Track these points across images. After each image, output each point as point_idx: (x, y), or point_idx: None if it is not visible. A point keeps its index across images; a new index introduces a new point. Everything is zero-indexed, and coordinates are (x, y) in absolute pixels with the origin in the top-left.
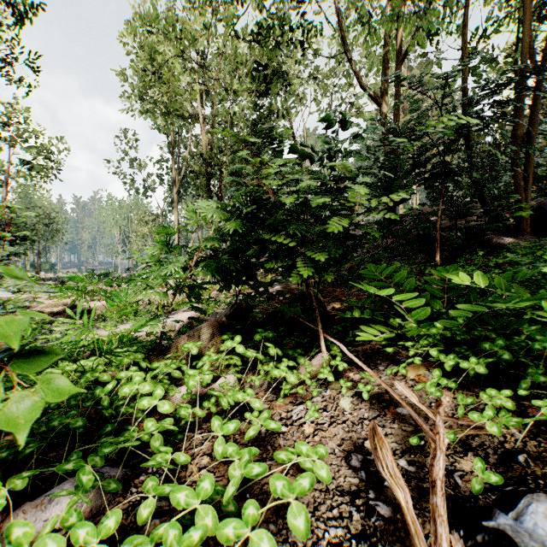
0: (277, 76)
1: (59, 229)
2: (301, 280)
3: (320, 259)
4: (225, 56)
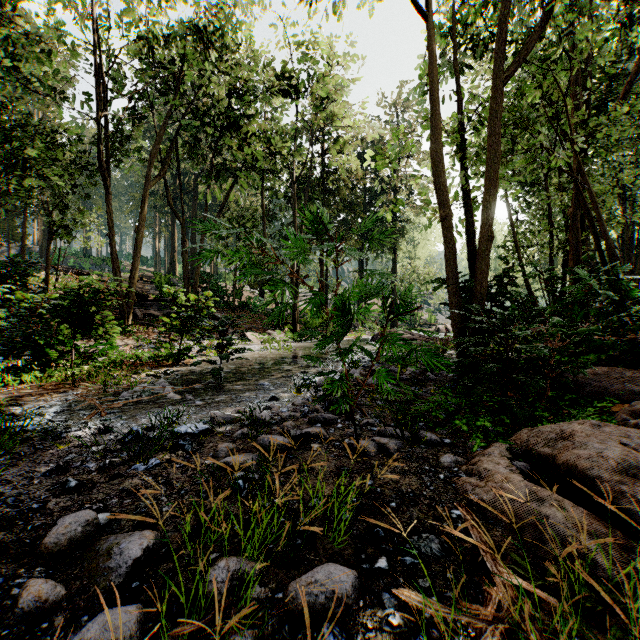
0: None
1: None
2: None
3: None
4: None
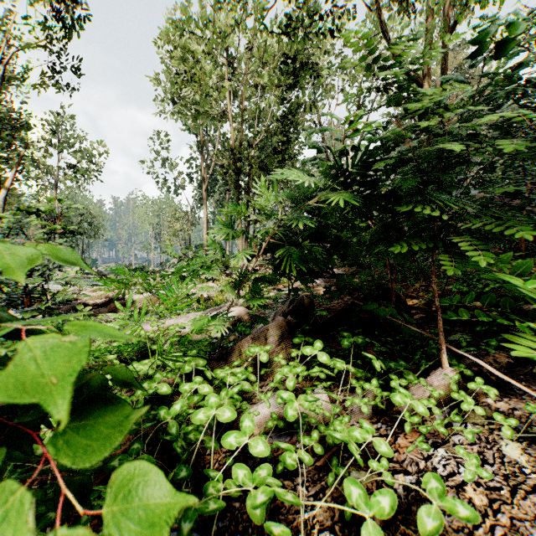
0: (307, 66)
1: (100, 227)
2: (456, 269)
3: (515, 234)
4: (252, 54)
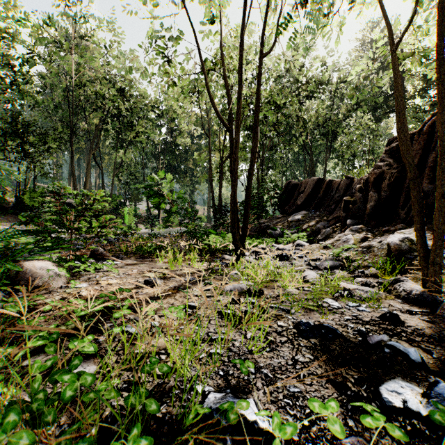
0: None
1: None
2: None
3: None
4: None
